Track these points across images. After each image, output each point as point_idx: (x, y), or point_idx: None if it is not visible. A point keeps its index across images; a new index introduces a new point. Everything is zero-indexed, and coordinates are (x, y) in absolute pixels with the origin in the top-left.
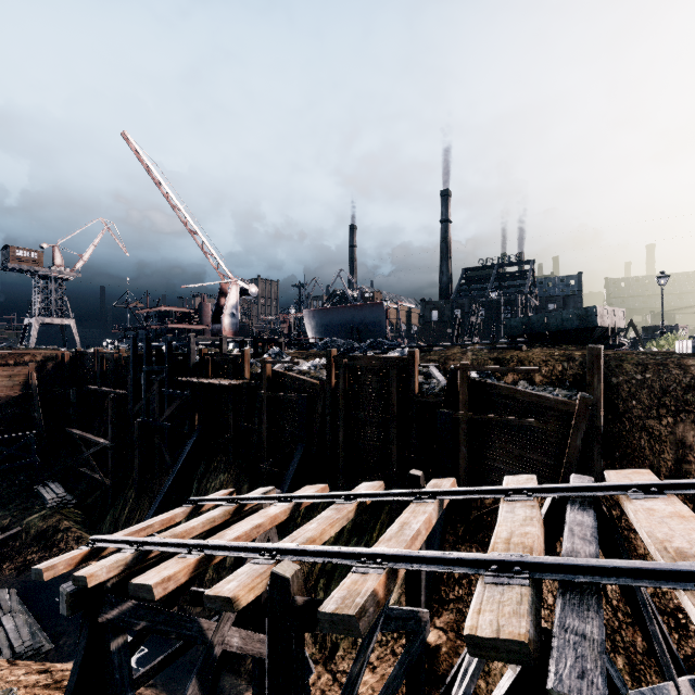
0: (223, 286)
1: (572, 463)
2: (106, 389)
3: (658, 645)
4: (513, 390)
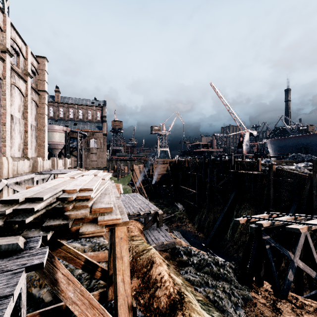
0: (241, 133)
1: None
2: (192, 173)
3: None
4: None
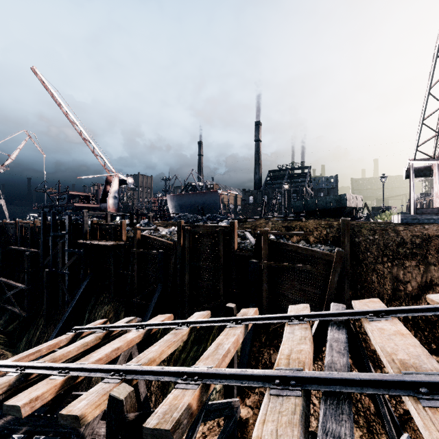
0: (108, 177)
1: (332, 292)
2: (24, 248)
3: (387, 423)
4: (296, 247)
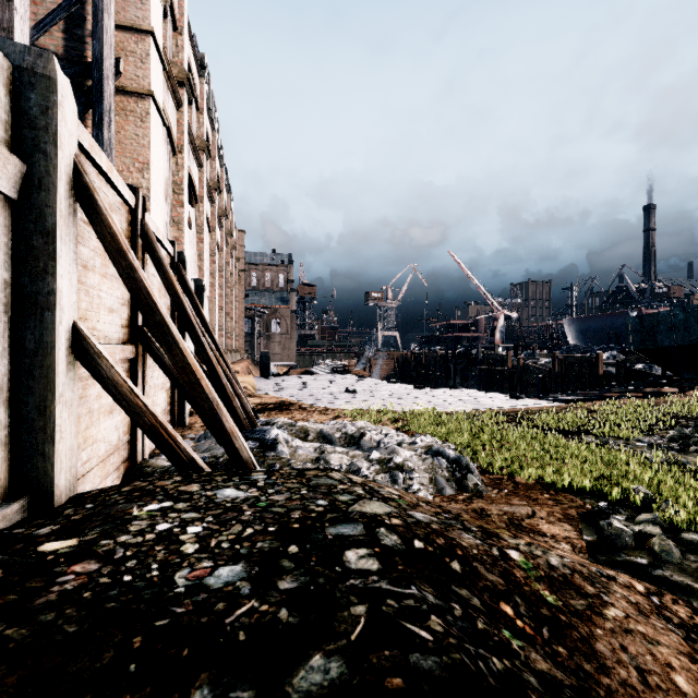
0: (495, 315)
1: None
2: (431, 372)
3: None
4: (649, 373)
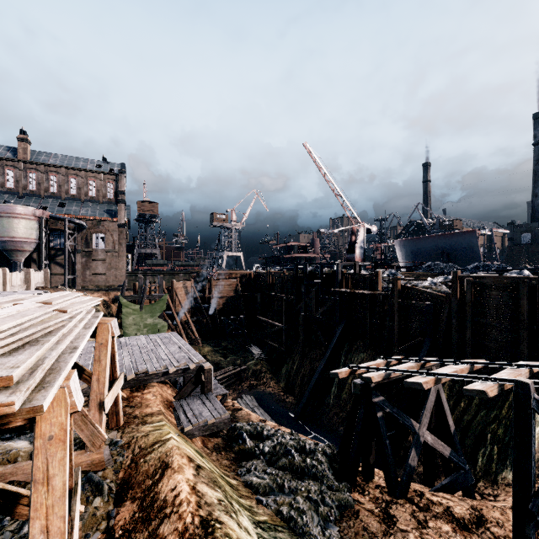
0: (353, 228)
1: None
2: (278, 294)
3: None
4: None
